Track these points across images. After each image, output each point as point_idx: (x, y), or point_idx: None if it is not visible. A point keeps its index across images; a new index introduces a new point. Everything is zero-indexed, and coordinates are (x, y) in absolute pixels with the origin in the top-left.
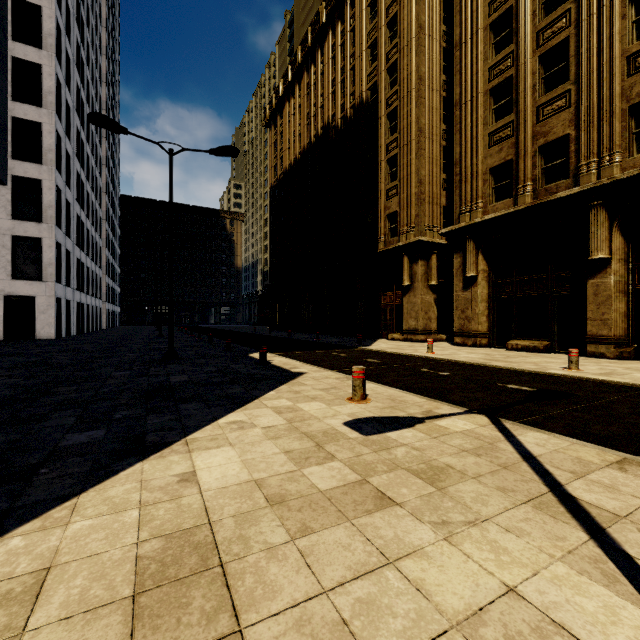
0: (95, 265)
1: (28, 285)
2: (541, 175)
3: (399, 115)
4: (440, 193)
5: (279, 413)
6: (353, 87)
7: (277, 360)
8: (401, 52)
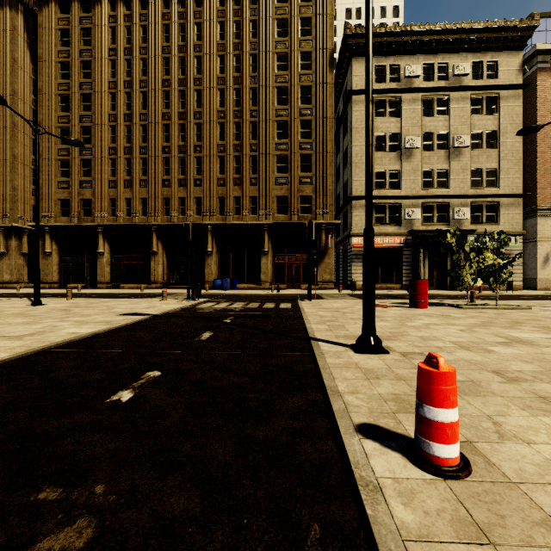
0: None
1: None
2: (82, 211)
3: None
4: (31, 197)
5: None
6: None
7: None
8: None
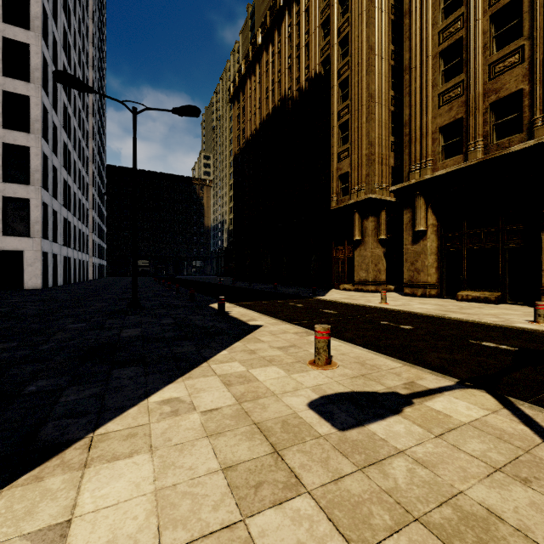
0: (82, 224)
1: (17, 241)
2: (492, 131)
3: (350, 83)
4: (389, 154)
5: (228, 385)
6: (307, 61)
7: (236, 311)
8: (352, 25)
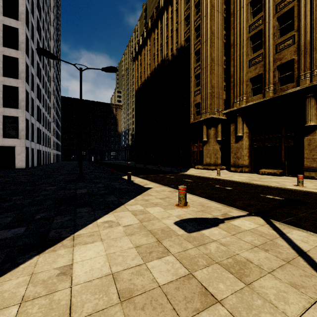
0: (47, 131)
1: (11, 141)
2: (278, 81)
3: (201, 52)
4: (222, 92)
5: (135, 215)
6: (177, 39)
7: (137, 180)
8: (202, 19)
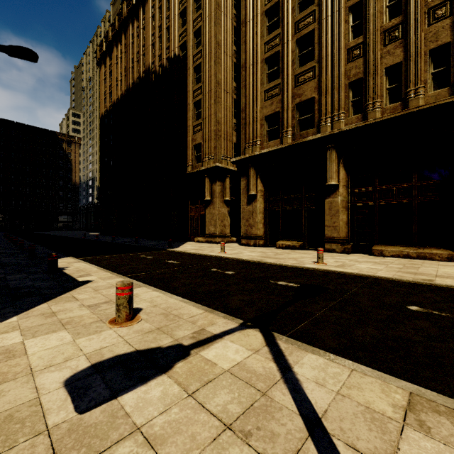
0: None
1: None
2: (297, 124)
3: (203, 69)
4: (232, 133)
5: None
6: (168, 42)
7: (75, 266)
8: (204, 21)
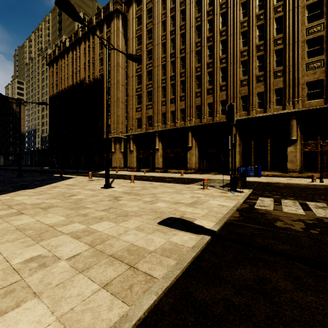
0: None
1: None
2: (147, 124)
3: (111, 90)
4: (125, 120)
5: (73, 180)
6: (93, 70)
7: (65, 175)
8: (111, 68)
